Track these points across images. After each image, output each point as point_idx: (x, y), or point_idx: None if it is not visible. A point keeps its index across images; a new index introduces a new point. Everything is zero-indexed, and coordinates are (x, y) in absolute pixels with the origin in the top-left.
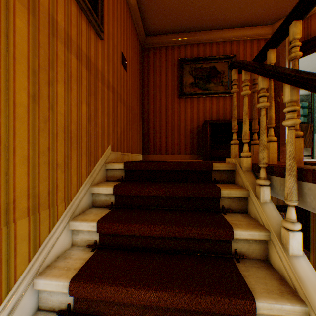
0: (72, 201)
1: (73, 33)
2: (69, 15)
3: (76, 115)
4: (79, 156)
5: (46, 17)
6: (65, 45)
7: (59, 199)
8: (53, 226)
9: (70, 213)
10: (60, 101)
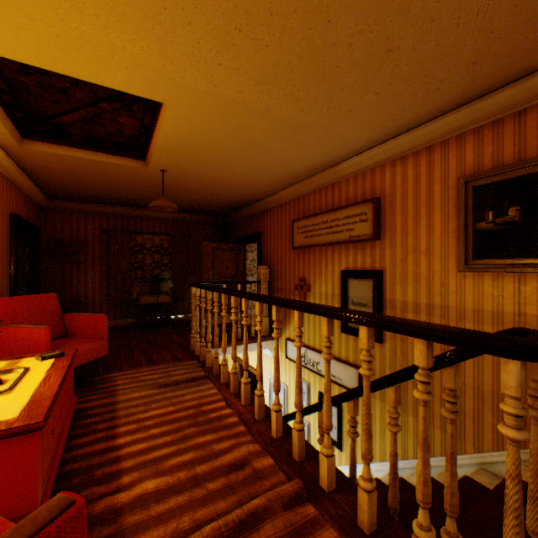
0: (483, 452)
1: (486, 304)
2: (480, 292)
3: (490, 377)
4: (497, 418)
5: (453, 311)
6: (473, 320)
7: (466, 438)
8: (459, 453)
9: (479, 461)
10: (468, 365)
